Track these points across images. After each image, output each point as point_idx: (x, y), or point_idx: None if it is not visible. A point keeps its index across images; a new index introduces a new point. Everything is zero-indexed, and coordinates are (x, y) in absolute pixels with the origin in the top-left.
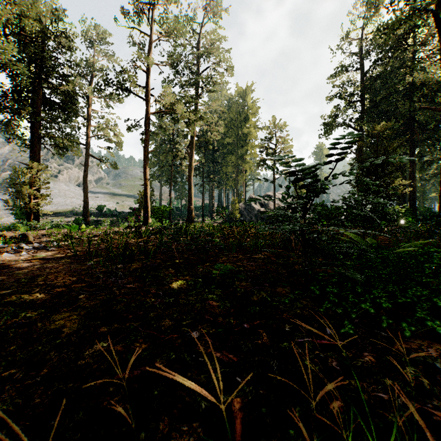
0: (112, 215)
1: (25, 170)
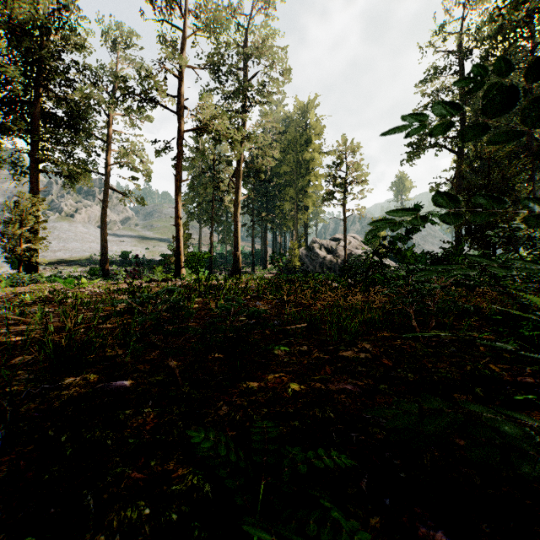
0: (139, 264)
1: (12, 204)
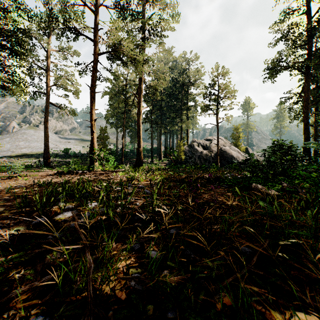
0: (75, 156)
1: None
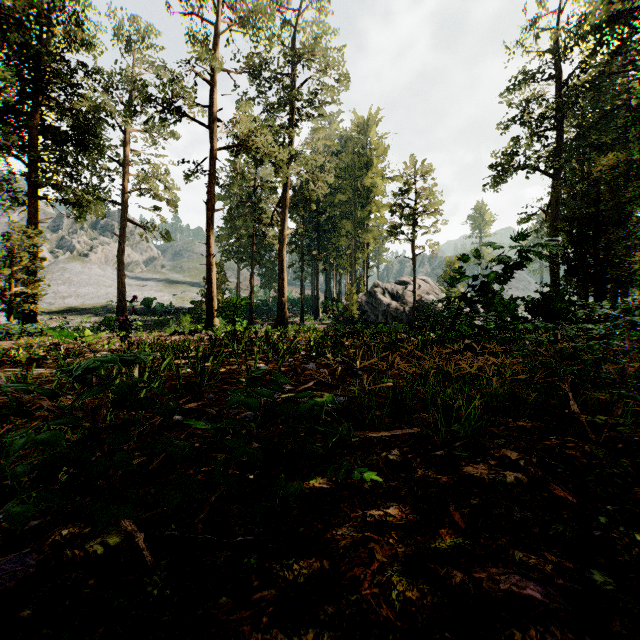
0: (165, 312)
1: (0, 237)
